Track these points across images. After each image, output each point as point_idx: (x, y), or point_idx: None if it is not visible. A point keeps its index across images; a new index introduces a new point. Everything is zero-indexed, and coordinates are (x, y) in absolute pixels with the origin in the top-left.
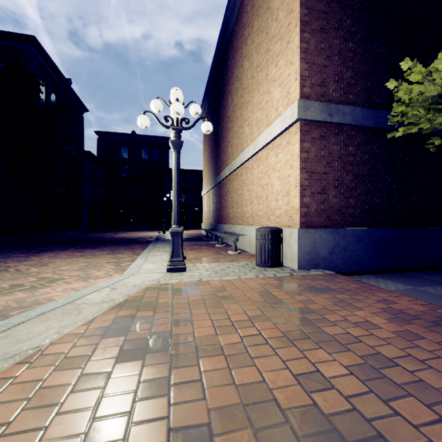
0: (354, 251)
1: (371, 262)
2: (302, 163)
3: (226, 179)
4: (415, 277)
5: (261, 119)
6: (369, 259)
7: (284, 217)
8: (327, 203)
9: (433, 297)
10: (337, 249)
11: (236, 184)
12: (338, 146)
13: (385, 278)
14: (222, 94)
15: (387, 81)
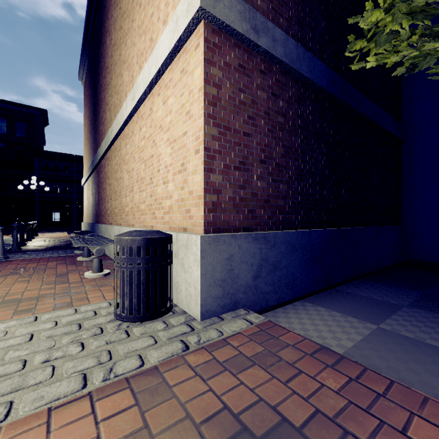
0: (287, 268)
1: (306, 281)
2: (209, 105)
3: (104, 159)
4: (354, 296)
5: (143, 50)
6: (304, 277)
7: (177, 211)
8: (249, 187)
9: (425, 353)
10: (265, 268)
11: (114, 164)
12: (265, 93)
13: (326, 306)
14: (100, 38)
15: (320, 24)
